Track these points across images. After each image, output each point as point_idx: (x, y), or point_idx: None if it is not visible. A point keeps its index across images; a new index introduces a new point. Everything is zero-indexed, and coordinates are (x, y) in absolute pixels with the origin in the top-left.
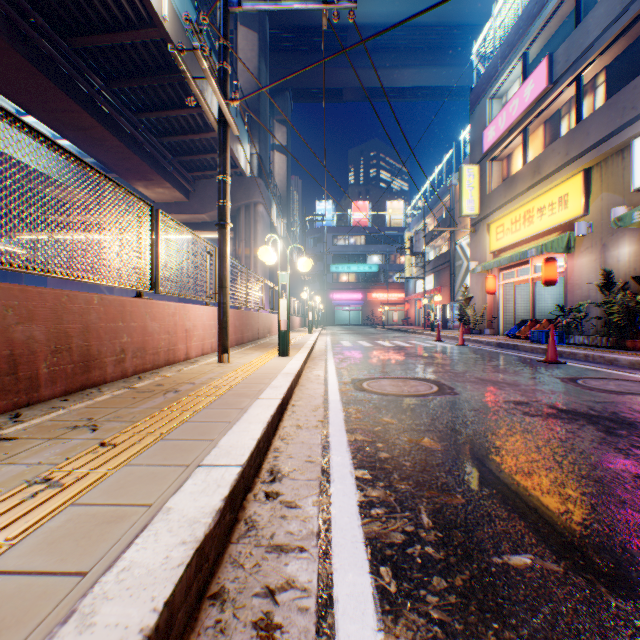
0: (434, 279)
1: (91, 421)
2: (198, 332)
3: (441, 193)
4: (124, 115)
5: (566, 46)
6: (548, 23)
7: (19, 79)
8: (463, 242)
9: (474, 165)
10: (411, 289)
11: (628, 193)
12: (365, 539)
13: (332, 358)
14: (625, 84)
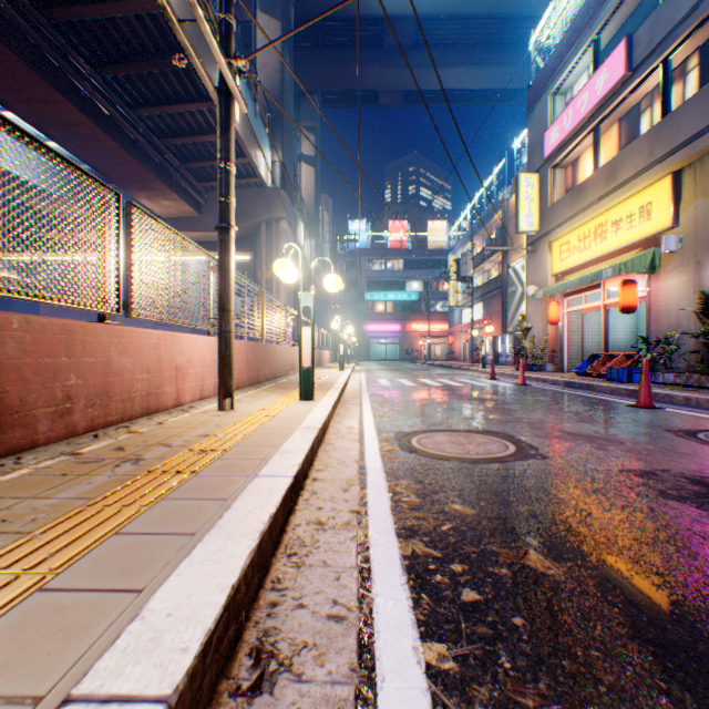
0: (483, 308)
1: None
2: (195, 370)
3: (491, 210)
4: (120, 110)
5: (650, 24)
6: None
7: None
8: (517, 265)
9: (533, 173)
10: (456, 319)
11: None
12: None
13: (368, 401)
14: None
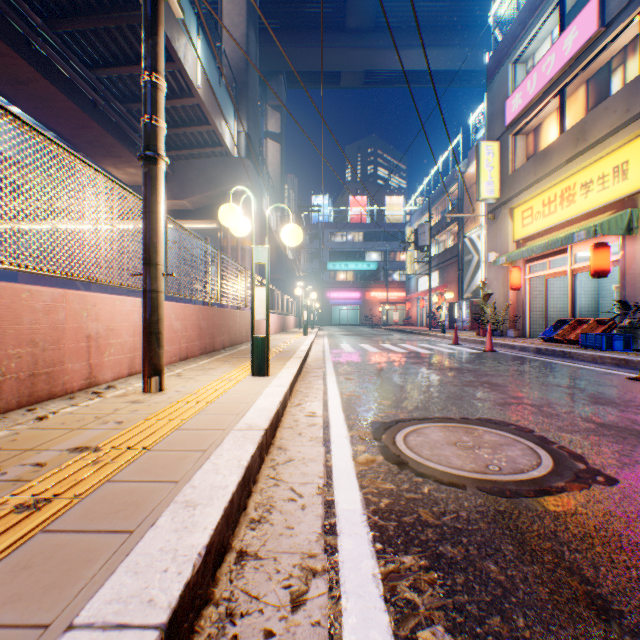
0: (438, 276)
1: None
2: (120, 339)
3: (447, 183)
4: (78, 70)
5: None
6: None
7: None
8: (473, 234)
9: (494, 141)
10: (413, 287)
11: None
12: None
13: (333, 373)
14: None
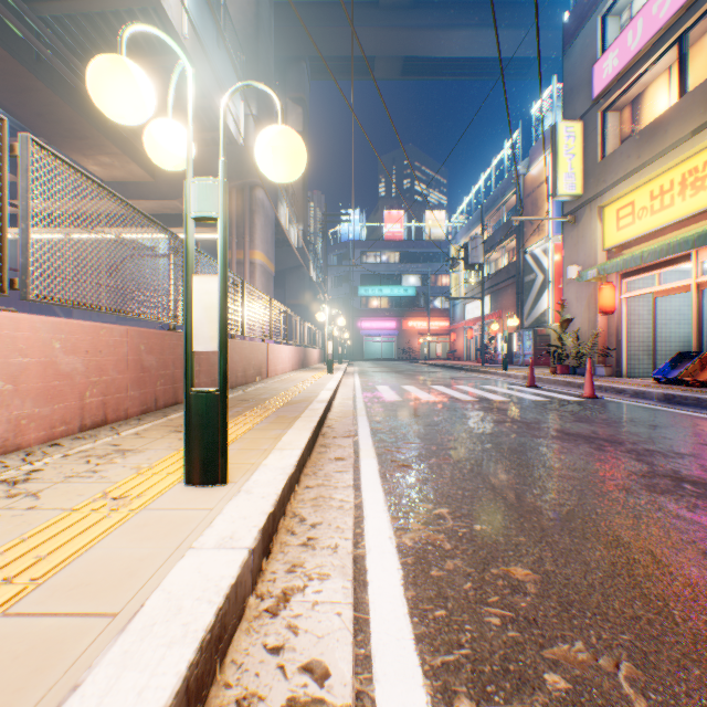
0: (491, 301)
1: None
2: None
3: (502, 189)
4: (9, 3)
5: None
6: None
7: None
8: (537, 249)
9: (575, 121)
10: (458, 315)
11: None
12: None
13: (371, 448)
14: None
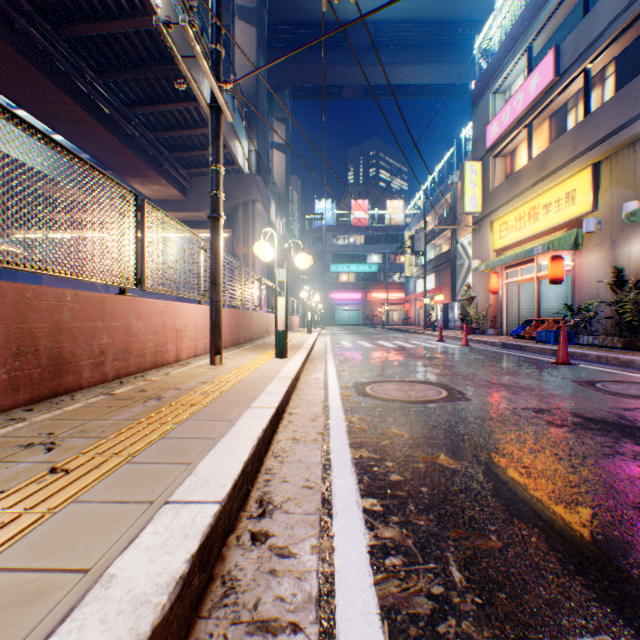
0: (435, 278)
1: (50, 437)
2: (190, 332)
3: (442, 191)
4: (118, 109)
5: (574, 37)
6: (554, 14)
7: (6, 69)
8: (464, 241)
9: (477, 162)
10: (411, 289)
11: (639, 187)
12: (380, 609)
13: (332, 359)
14: (636, 75)
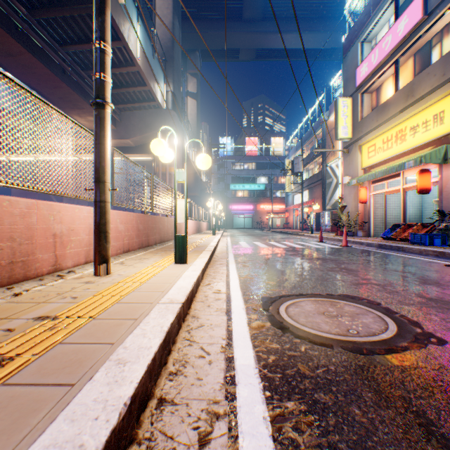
0: (308, 194)
1: None
2: (78, 237)
3: (314, 128)
4: (52, 46)
5: None
6: None
7: None
8: (333, 164)
9: (348, 98)
10: (290, 202)
11: None
12: None
13: (233, 261)
14: None
